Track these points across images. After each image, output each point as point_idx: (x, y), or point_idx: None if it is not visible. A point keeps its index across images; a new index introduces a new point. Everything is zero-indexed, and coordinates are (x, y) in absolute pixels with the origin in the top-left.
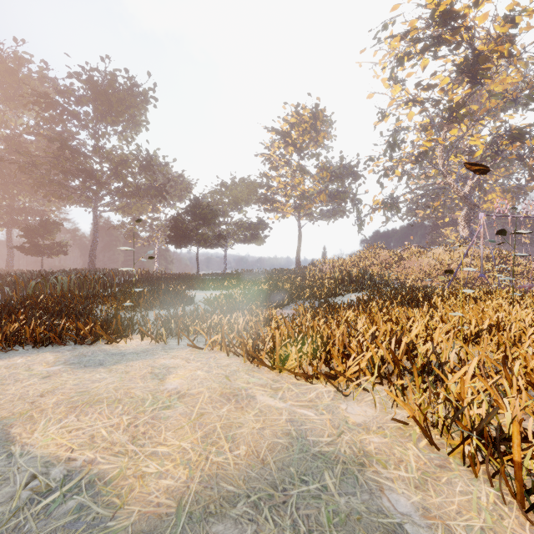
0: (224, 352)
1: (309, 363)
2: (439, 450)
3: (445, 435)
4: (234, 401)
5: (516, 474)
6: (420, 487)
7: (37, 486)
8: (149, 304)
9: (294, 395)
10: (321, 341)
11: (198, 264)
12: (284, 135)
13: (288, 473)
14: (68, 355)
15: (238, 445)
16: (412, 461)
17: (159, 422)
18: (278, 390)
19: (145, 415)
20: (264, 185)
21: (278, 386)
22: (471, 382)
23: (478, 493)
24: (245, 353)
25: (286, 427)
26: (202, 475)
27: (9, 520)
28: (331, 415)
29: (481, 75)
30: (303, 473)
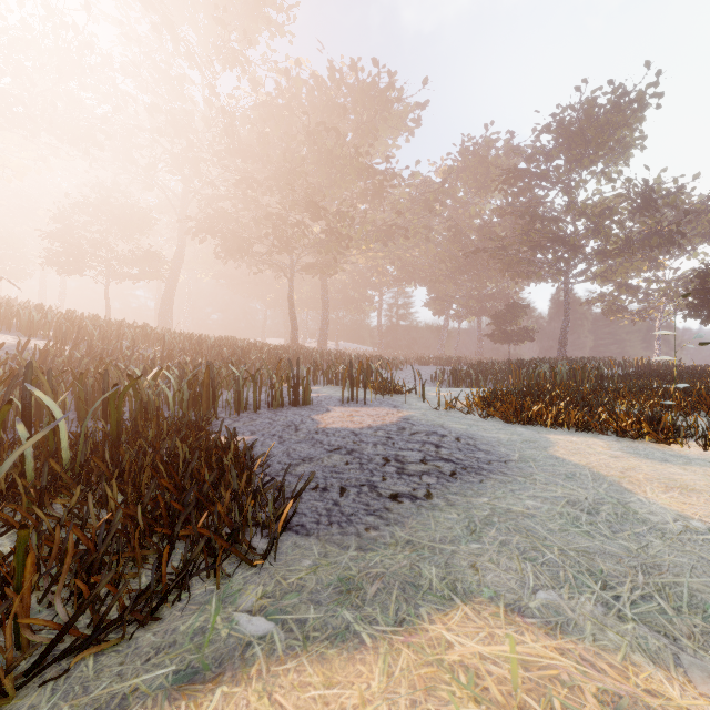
0: None
1: None
2: None
3: None
4: None
5: None
6: None
7: (684, 525)
8: (689, 407)
9: None
10: None
11: None
12: None
13: None
14: (617, 445)
15: None
16: None
17: None
18: None
19: None
20: None
21: None
22: None
23: None
24: None
25: None
26: None
27: (679, 534)
28: None
29: None
30: None
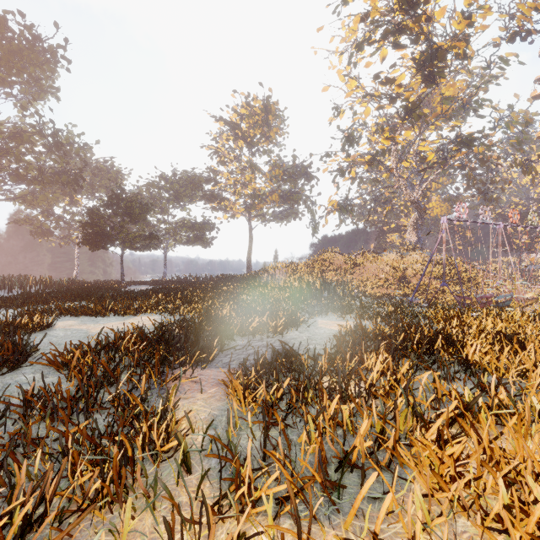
0: None
1: None
2: None
3: None
4: None
5: None
6: None
7: None
8: None
9: None
10: None
11: (122, 271)
12: (233, 127)
13: None
14: None
15: None
16: None
17: None
18: None
19: None
20: (211, 180)
21: None
22: None
23: None
24: None
25: None
26: None
27: None
28: None
29: (438, 73)
30: None
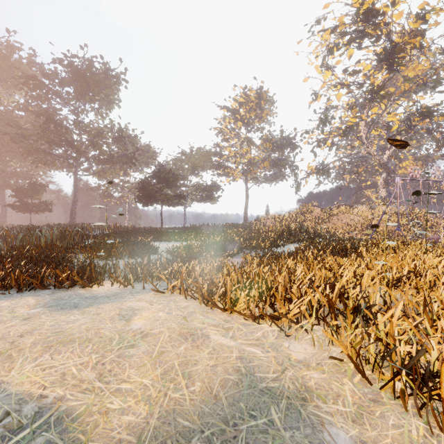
0: (182, 295)
1: (256, 305)
2: (372, 385)
3: (376, 371)
4: (191, 340)
5: (443, 410)
6: (357, 421)
7: (9, 423)
8: (120, 253)
9: (243, 334)
10: (266, 286)
11: (162, 220)
12: (234, 112)
13: (238, 408)
14: (48, 299)
15: (193, 381)
16: (348, 396)
17: (124, 360)
18: (229, 329)
19: (112, 354)
20: (218, 154)
21: (229, 326)
22: (397, 323)
23: (409, 426)
24: (201, 296)
25: (236, 364)
26: (160, 410)
27: None
28: (276, 352)
29: (397, 63)
30: (251, 408)
